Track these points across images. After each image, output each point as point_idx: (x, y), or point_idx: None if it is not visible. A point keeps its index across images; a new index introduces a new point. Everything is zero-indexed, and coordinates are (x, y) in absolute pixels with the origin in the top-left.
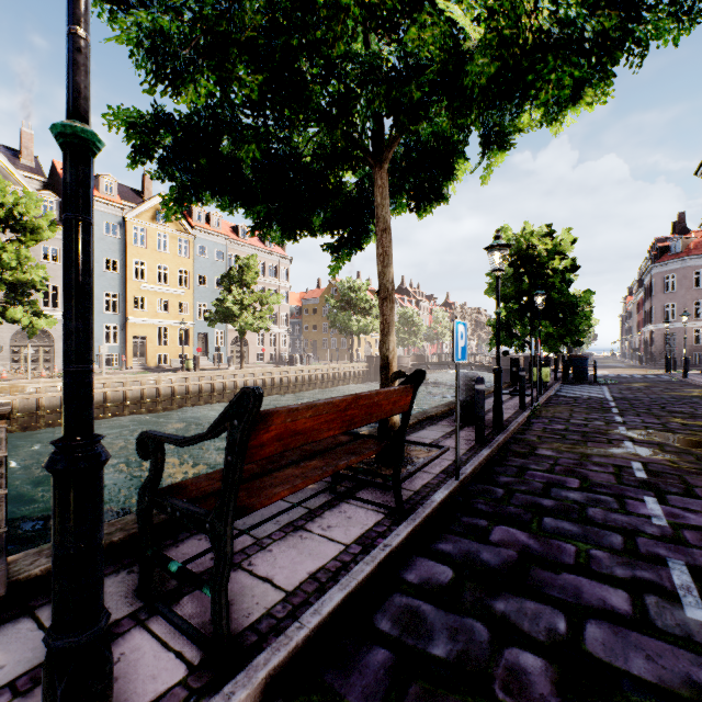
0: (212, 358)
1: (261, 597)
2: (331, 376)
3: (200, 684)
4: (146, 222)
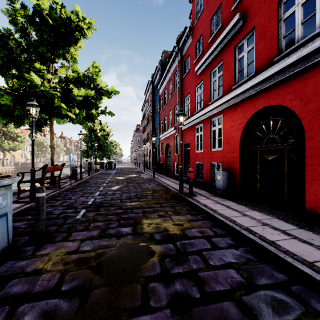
0: None
1: None
2: None
3: None
4: None
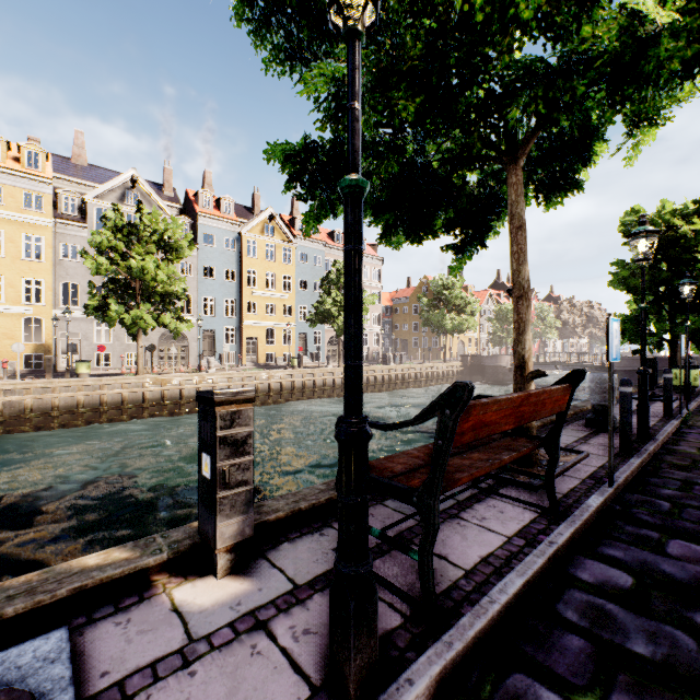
0: (311, 356)
1: (442, 570)
2: (424, 376)
3: (418, 631)
4: (257, 235)
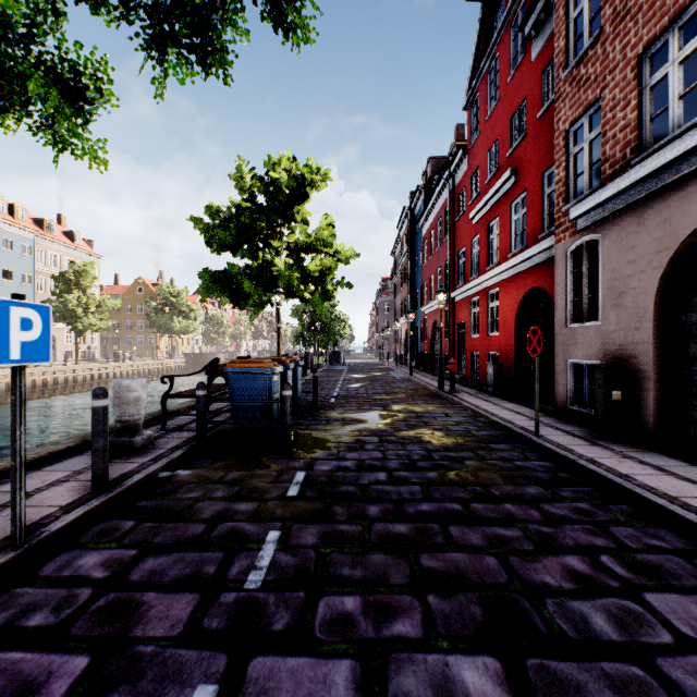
0: None
1: None
2: (156, 371)
3: None
4: None
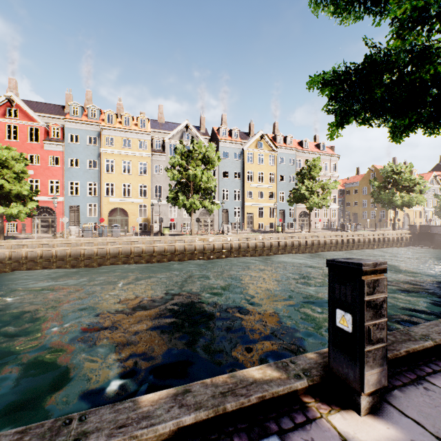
0: (287, 225)
1: None
2: (376, 240)
3: None
4: (252, 149)
